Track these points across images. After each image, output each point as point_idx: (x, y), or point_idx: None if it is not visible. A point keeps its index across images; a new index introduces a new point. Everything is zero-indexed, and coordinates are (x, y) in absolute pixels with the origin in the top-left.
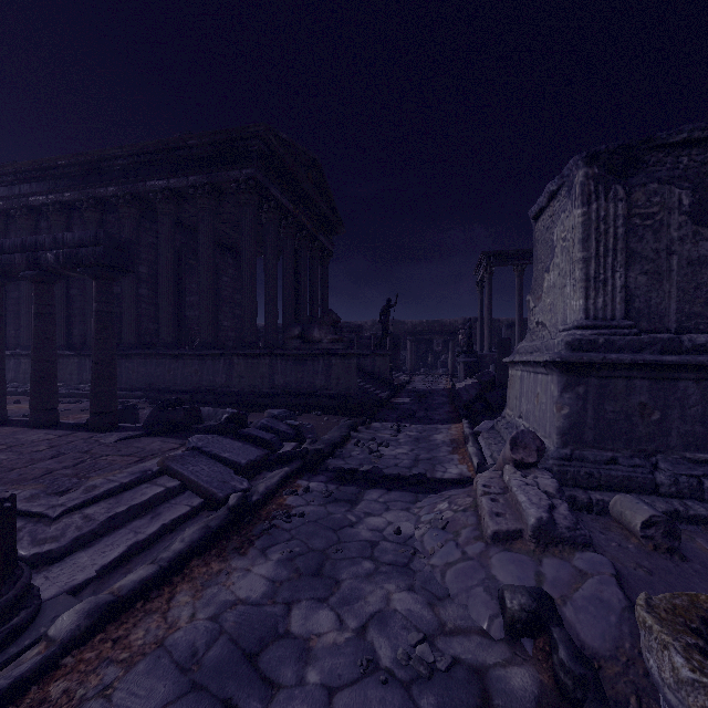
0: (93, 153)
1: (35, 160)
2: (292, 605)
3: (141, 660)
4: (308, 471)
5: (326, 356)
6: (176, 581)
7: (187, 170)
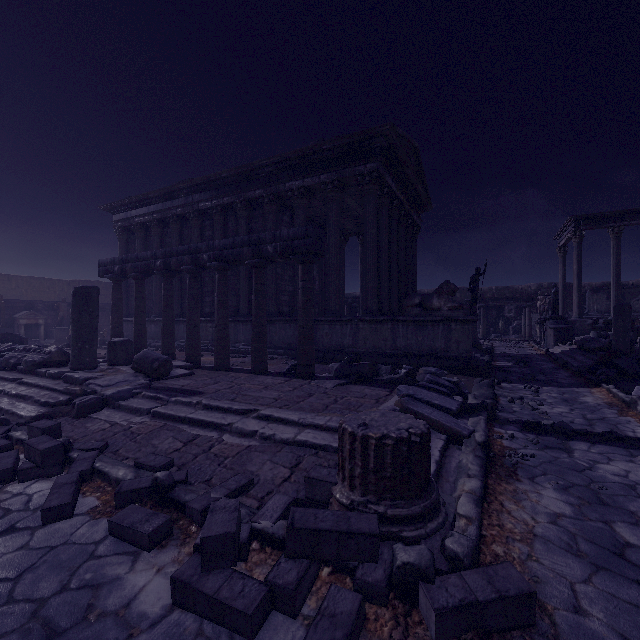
0: (248, 165)
1: (206, 176)
2: (609, 524)
3: (532, 542)
4: (492, 421)
5: (446, 322)
6: (491, 492)
7: (319, 170)
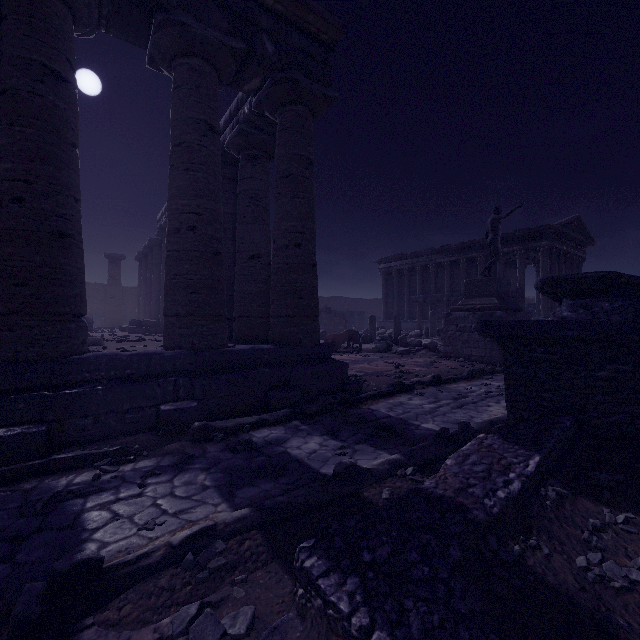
0: (469, 242)
1: (442, 247)
2: None
3: None
4: None
5: None
6: None
7: (512, 244)
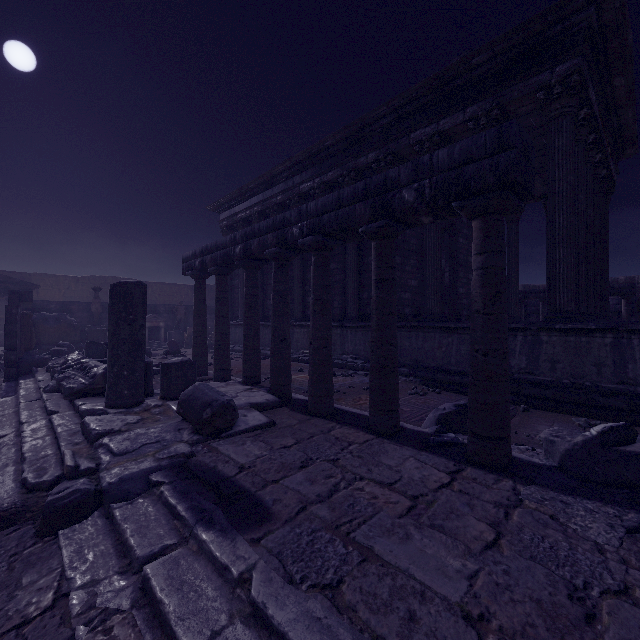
0: (357, 121)
1: (307, 149)
2: None
3: None
4: None
5: None
6: None
7: (464, 101)
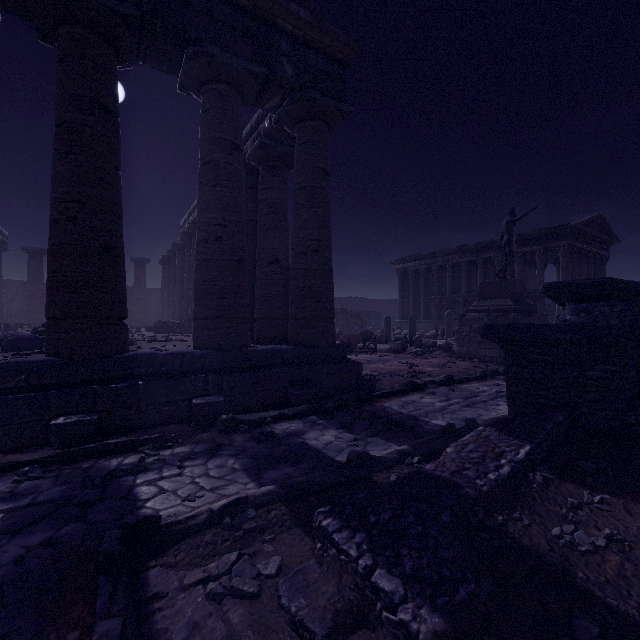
0: (486, 242)
1: (459, 247)
2: None
3: None
4: None
5: None
6: None
7: (531, 244)
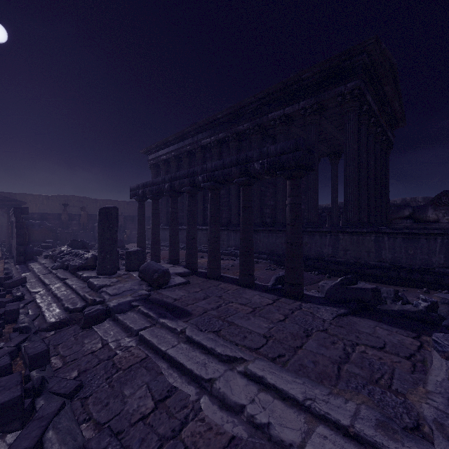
0: (237, 104)
1: (206, 119)
2: None
3: None
4: None
5: (446, 236)
6: None
7: (298, 98)
